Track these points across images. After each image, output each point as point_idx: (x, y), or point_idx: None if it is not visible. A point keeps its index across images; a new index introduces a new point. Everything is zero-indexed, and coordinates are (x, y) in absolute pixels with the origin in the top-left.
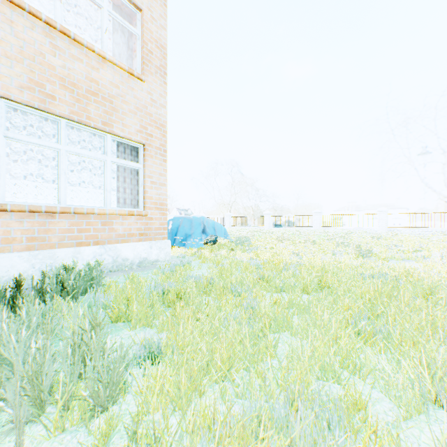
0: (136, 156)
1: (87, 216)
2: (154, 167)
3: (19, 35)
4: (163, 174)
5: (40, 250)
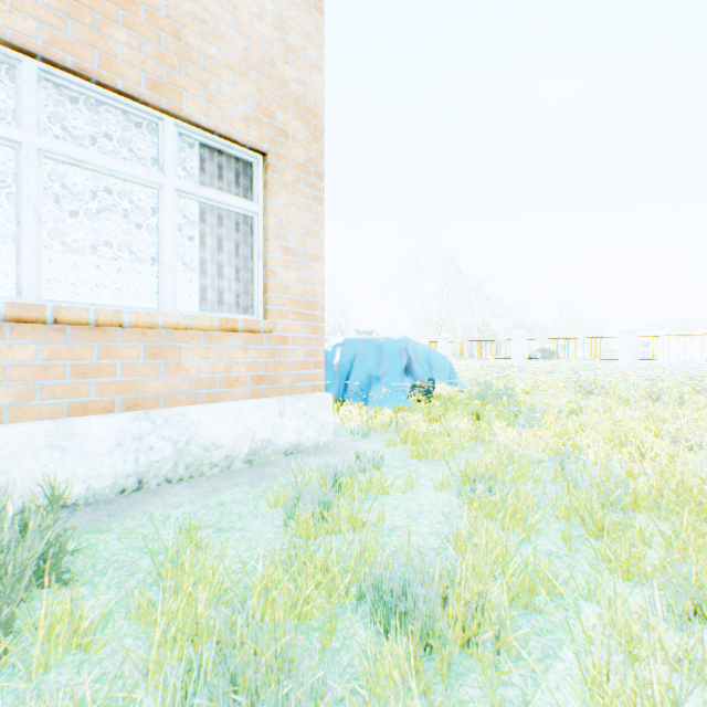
0: (249, 189)
1: (103, 331)
2: (292, 212)
3: None
4: (313, 233)
5: None
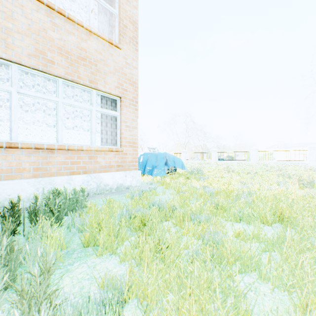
0: (115, 107)
1: (78, 152)
2: (128, 114)
3: (27, 16)
4: (135, 120)
5: (42, 177)
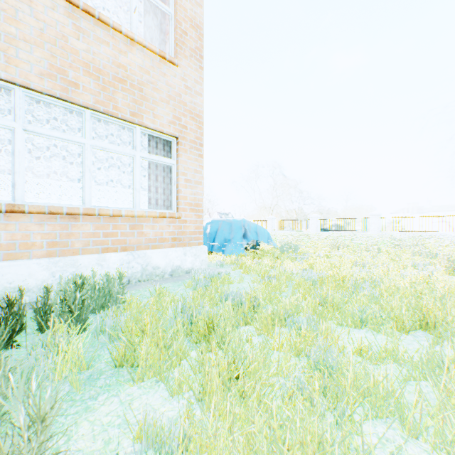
0: (169, 152)
1: (114, 218)
2: (189, 163)
3: (38, 16)
4: (198, 171)
5: (61, 256)
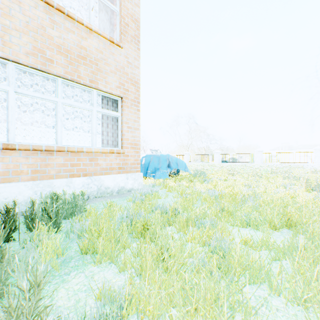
0: (116, 107)
1: (78, 153)
2: (130, 115)
3: (25, 12)
4: (136, 121)
5: (41, 180)
